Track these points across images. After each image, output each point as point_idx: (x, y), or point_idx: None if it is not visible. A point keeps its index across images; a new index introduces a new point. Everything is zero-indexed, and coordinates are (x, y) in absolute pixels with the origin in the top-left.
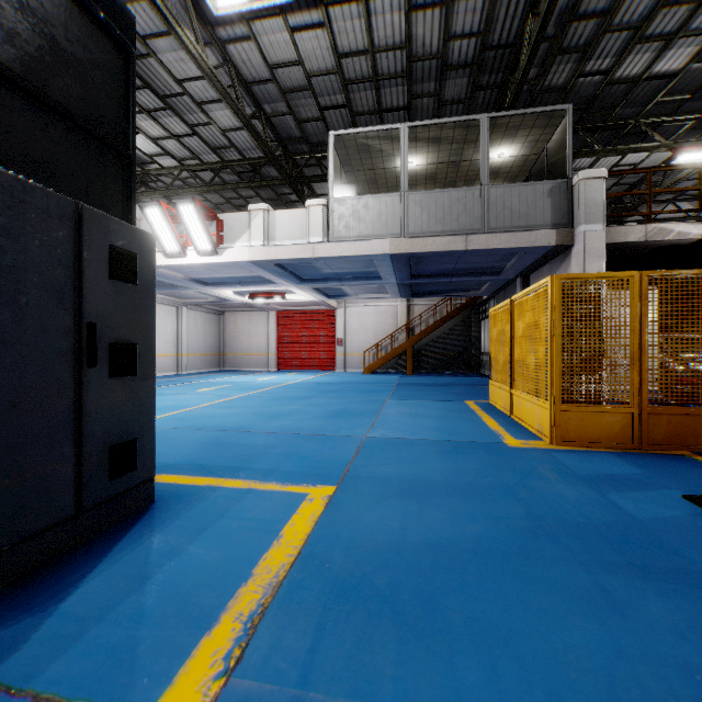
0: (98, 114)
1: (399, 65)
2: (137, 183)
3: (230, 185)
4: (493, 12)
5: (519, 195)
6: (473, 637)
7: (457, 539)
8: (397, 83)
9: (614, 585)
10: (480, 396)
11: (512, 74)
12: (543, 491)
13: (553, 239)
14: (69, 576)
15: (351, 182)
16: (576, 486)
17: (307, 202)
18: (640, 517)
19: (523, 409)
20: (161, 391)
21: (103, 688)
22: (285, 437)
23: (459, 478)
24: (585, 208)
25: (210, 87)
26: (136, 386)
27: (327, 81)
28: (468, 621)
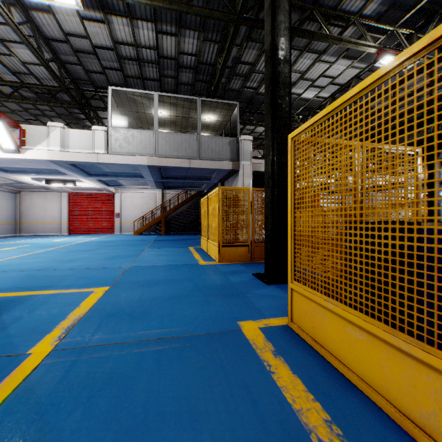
0: None
1: (153, 57)
2: None
3: (29, 101)
4: (202, 47)
5: (215, 142)
6: (158, 317)
7: (163, 296)
8: (153, 66)
9: (212, 299)
10: (198, 244)
11: (214, 78)
12: (205, 278)
13: (230, 166)
14: None
15: (124, 117)
16: (218, 275)
17: (93, 127)
18: (234, 281)
19: (211, 248)
20: None
21: (3, 352)
22: (79, 270)
23: (171, 278)
24: (243, 153)
25: (13, 32)
26: None
27: (107, 53)
28: (158, 314)
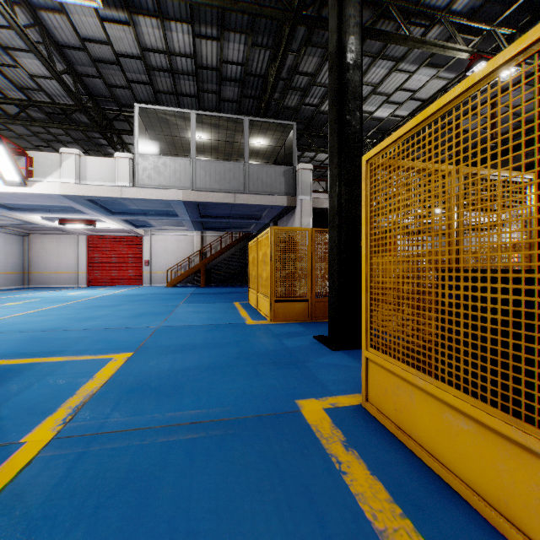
0: None
1: (190, 67)
2: None
3: (39, 123)
4: (250, 54)
5: (267, 172)
6: (193, 393)
7: (200, 364)
8: (189, 79)
9: (262, 369)
10: (245, 299)
11: (265, 93)
12: (253, 342)
13: (285, 202)
14: None
15: (154, 141)
16: (270, 338)
17: (116, 154)
18: (290, 346)
19: (261, 304)
20: None
21: None
22: (96, 331)
23: (211, 341)
24: (301, 186)
25: (18, 37)
26: None
27: (133, 63)
28: (193, 389)
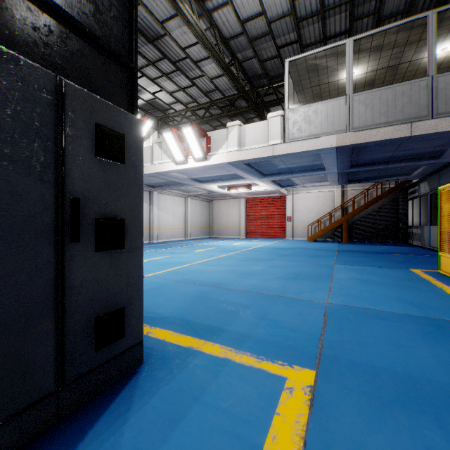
0: (107, 31)
1: None
2: (162, 123)
3: (216, 116)
4: None
5: None
6: None
7: None
8: (340, 12)
9: None
10: (424, 265)
11: None
12: None
13: None
14: None
15: (300, 99)
16: None
17: (268, 115)
18: None
19: None
20: (173, 250)
21: None
22: (255, 296)
23: None
24: None
25: (202, 49)
26: (123, 258)
27: (283, 24)
28: None
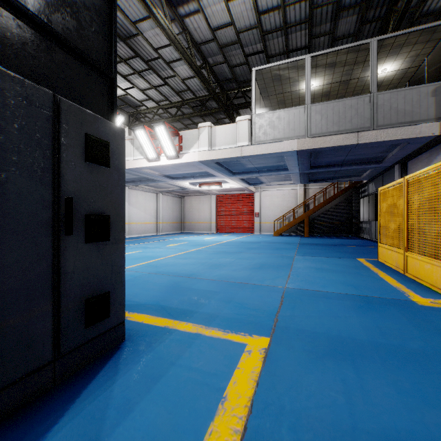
0: (88, 44)
1: (303, 14)
2: (134, 119)
3: (187, 115)
4: None
5: (404, 98)
6: None
7: (421, 432)
8: (301, 29)
9: None
10: (368, 255)
11: (395, 5)
12: None
13: (436, 130)
14: (37, 425)
15: (266, 104)
16: None
17: (237, 118)
18: None
19: (420, 269)
20: (146, 245)
21: None
22: (224, 284)
23: (385, 339)
24: None
25: (174, 50)
26: (108, 249)
27: (250, 35)
28: None
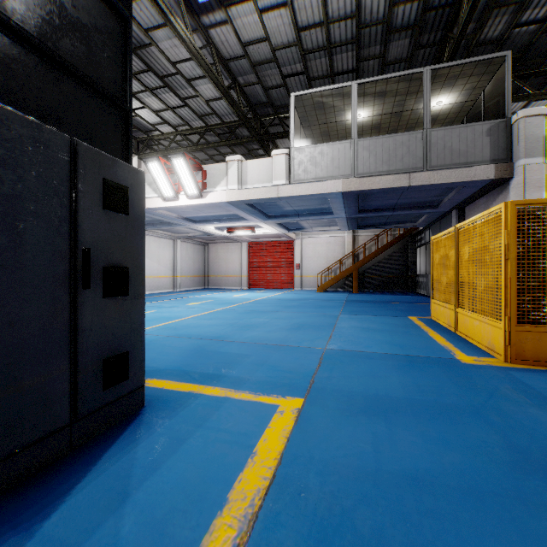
0: (100, 72)
1: (349, 33)
2: (144, 147)
3: (212, 144)
4: None
5: (459, 136)
6: None
7: (437, 470)
8: (347, 49)
9: None
10: (422, 312)
11: (451, 31)
12: (515, 416)
13: (492, 173)
14: (59, 486)
15: (308, 135)
16: None
17: (273, 152)
18: None
19: (470, 327)
20: (160, 304)
21: None
22: (256, 346)
23: (421, 396)
24: (524, 144)
25: (196, 66)
26: (127, 305)
27: (288, 53)
28: None
